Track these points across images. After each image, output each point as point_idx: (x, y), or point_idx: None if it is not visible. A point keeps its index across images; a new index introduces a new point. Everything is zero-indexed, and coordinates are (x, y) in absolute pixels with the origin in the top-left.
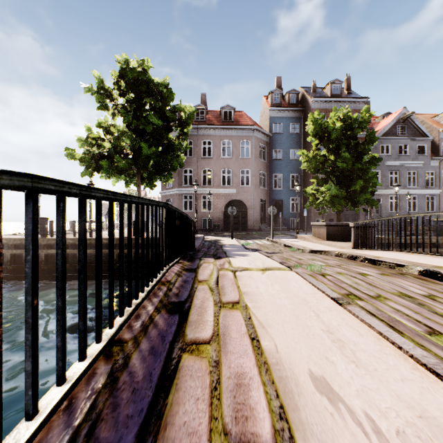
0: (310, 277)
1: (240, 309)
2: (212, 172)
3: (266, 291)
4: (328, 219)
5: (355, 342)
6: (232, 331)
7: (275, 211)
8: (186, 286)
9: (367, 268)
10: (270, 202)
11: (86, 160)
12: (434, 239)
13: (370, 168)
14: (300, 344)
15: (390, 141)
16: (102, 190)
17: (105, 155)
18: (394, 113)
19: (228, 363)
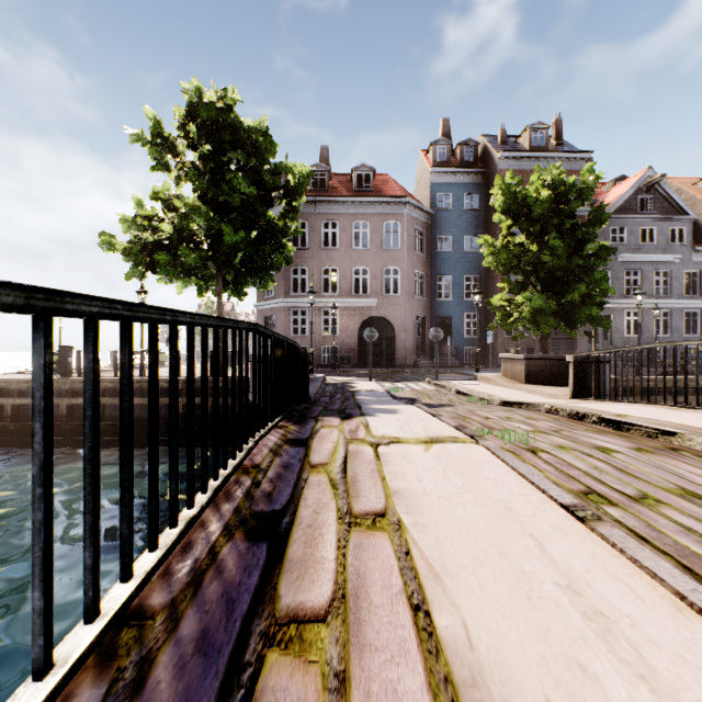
0: (513, 458)
1: (388, 531)
2: (338, 272)
3: (435, 489)
4: (526, 347)
5: (633, 620)
6: (374, 588)
7: (440, 335)
8: (287, 477)
9: (608, 436)
10: (431, 320)
11: (132, 252)
12: (701, 381)
13: (597, 265)
14: (516, 623)
15: (627, 222)
16: (98, 298)
17: (164, 244)
18: (633, 177)
19: (364, 679)
